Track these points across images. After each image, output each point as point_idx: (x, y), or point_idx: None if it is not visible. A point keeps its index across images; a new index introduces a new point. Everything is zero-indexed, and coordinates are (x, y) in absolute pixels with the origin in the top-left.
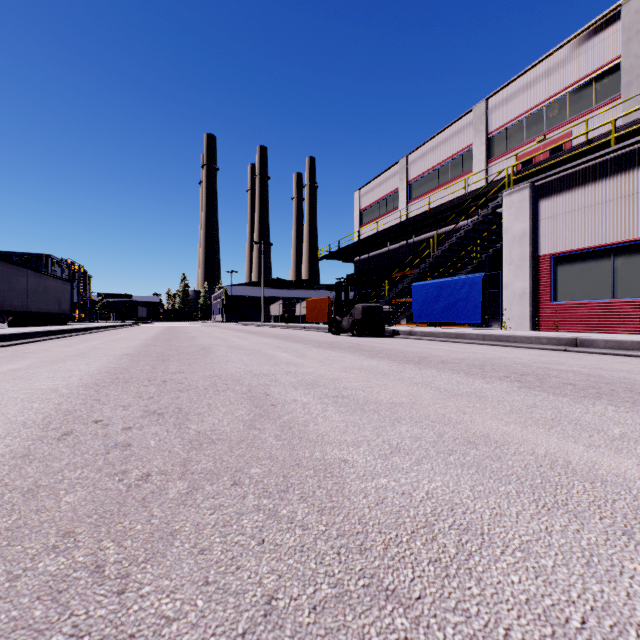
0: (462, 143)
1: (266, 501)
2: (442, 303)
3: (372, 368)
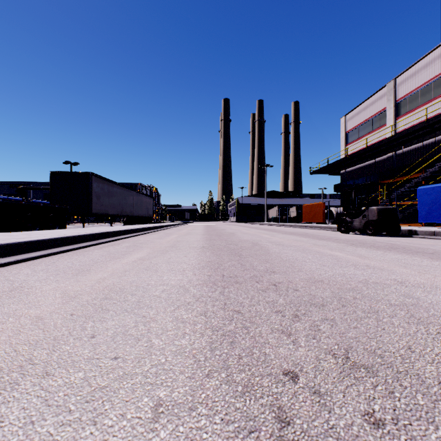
0: None
1: None
2: None
3: None
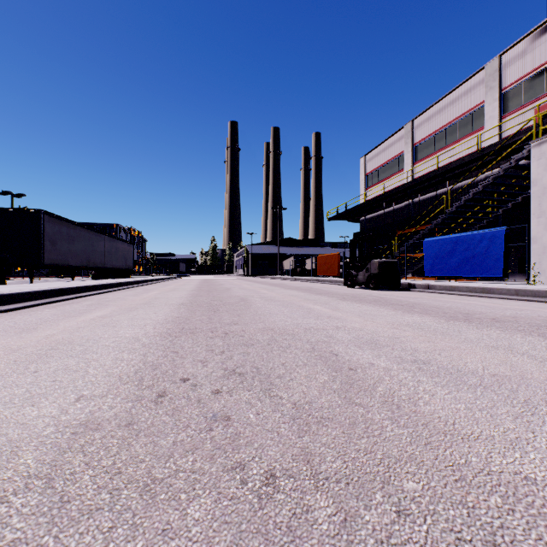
0: (472, 102)
1: None
2: (457, 257)
3: (421, 325)
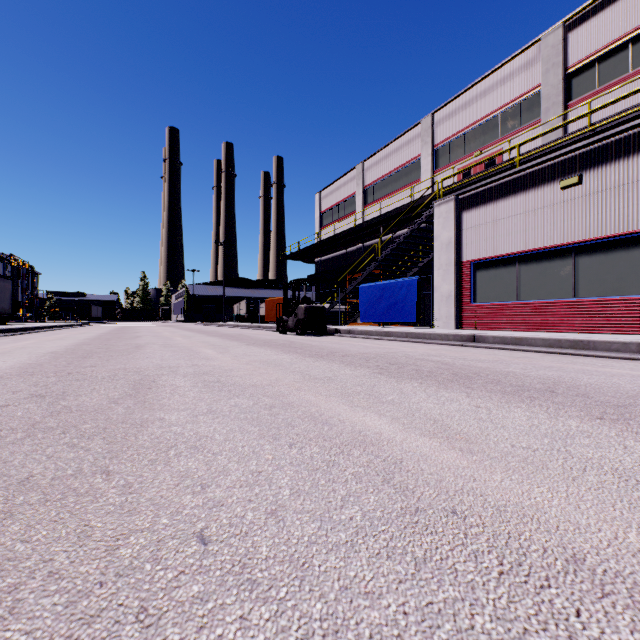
0: (412, 153)
1: (76, 440)
2: (384, 304)
3: (274, 361)
